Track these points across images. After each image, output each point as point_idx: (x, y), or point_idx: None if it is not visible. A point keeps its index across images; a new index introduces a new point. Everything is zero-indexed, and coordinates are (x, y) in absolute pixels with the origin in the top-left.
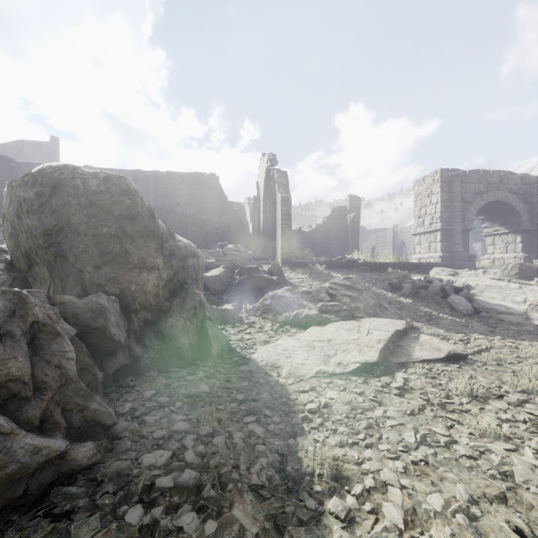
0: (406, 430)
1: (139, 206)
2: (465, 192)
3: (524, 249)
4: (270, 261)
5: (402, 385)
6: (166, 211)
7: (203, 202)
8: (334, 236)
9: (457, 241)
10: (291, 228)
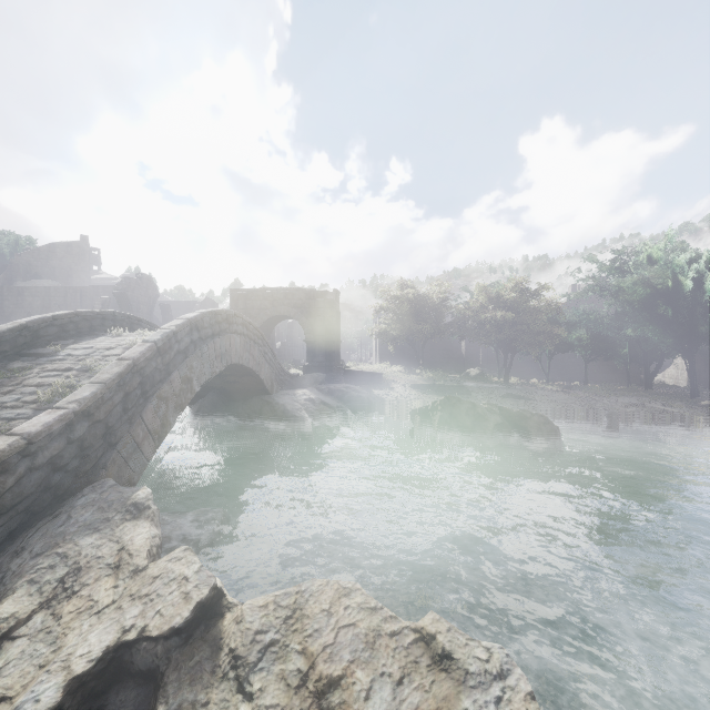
0: None
1: None
2: (251, 308)
3: (308, 358)
4: None
5: None
6: None
7: None
8: None
9: None
10: None
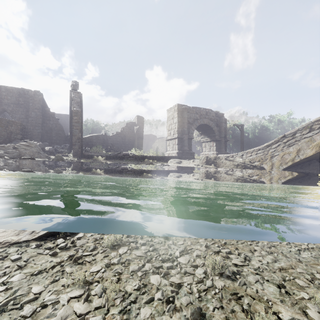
0: (3, 296)
1: None
2: (189, 118)
3: (216, 149)
4: (66, 154)
5: (63, 245)
6: None
7: (29, 110)
8: (128, 140)
9: (185, 144)
10: (80, 131)
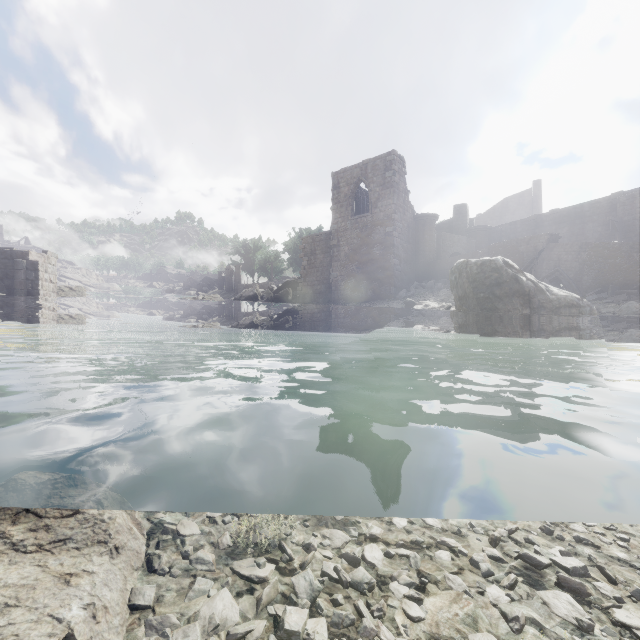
0: None
1: (504, 276)
2: None
3: None
4: None
5: None
6: (628, 246)
7: None
8: None
9: None
10: None
